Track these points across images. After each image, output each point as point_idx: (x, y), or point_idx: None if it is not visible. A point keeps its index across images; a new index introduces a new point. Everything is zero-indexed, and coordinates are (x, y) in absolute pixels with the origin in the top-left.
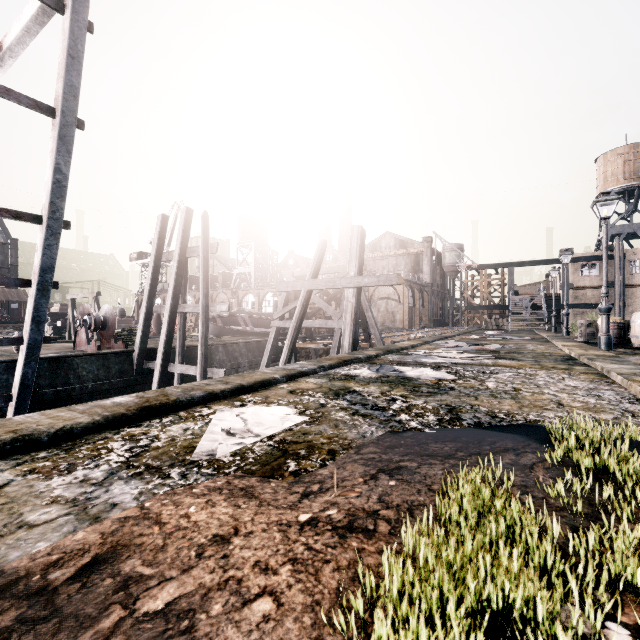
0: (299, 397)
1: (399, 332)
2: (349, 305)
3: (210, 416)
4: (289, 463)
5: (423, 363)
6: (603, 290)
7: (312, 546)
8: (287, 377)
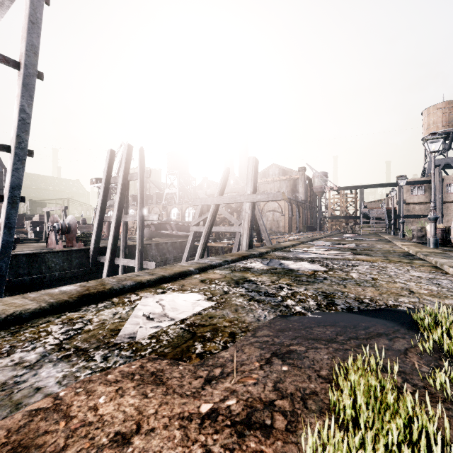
0: (208, 285)
1: (282, 235)
2: (246, 215)
3: (136, 302)
4: (196, 345)
5: (301, 258)
6: (432, 204)
7: (210, 449)
8: (199, 269)
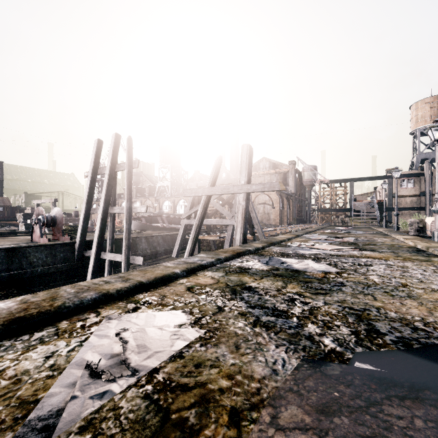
0: (196, 296)
1: (273, 227)
2: (240, 207)
3: (92, 328)
4: None
5: (303, 255)
6: (436, 196)
7: None
8: (187, 271)
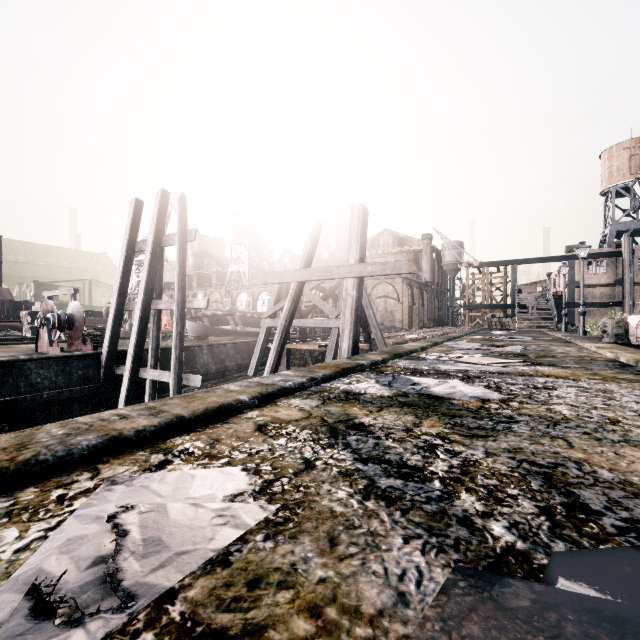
0: (270, 441)
1: (399, 332)
2: (349, 299)
3: (76, 502)
4: None
5: (445, 372)
6: None
7: None
8: (260, 398)
